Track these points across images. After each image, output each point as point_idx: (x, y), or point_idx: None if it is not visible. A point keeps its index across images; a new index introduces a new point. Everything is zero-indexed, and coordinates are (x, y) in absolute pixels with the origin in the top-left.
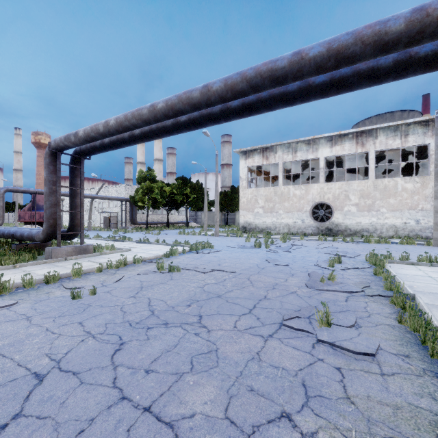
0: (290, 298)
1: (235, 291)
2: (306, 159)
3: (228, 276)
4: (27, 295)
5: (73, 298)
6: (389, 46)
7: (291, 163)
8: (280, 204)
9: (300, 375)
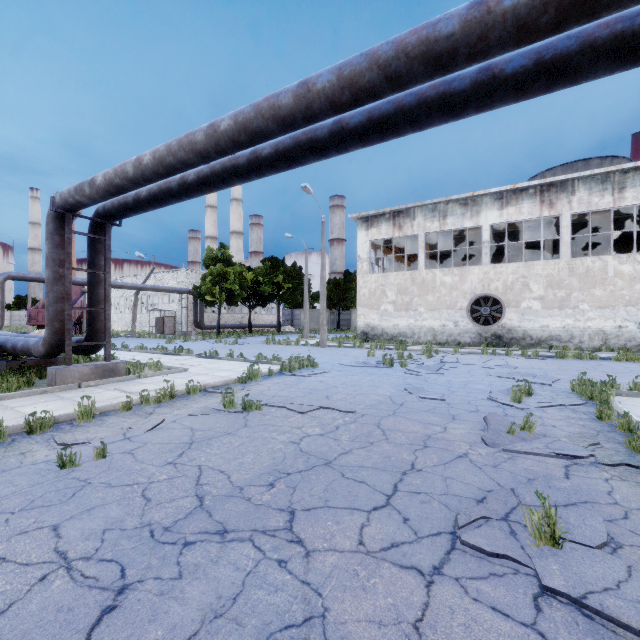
0: (459, 468)
1: (356, 451)
2: (461, 227)
3: (342, 420)
4: None
5: (62, 465)
6: None
7: (436, 235)
8: (421, 298)
9: None
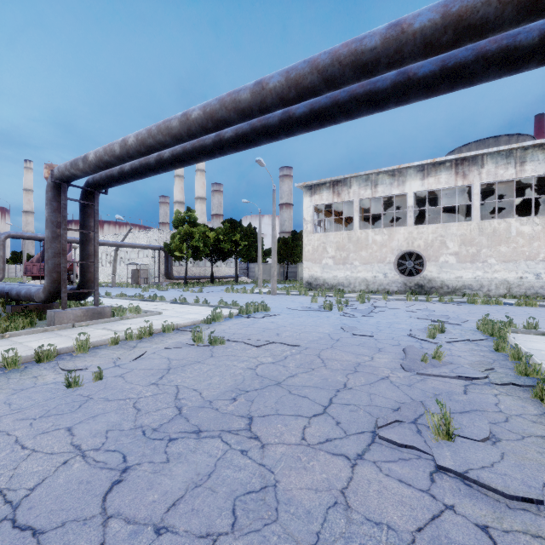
0: (381, 387)
1: (300, 375)
2: (389, 195)
3: (290, 352)
4: (5, 381)
5: (68, 385)
6: (542, 4)
7: (369, 201)
8: (356, 254)
9: (420, 543)
